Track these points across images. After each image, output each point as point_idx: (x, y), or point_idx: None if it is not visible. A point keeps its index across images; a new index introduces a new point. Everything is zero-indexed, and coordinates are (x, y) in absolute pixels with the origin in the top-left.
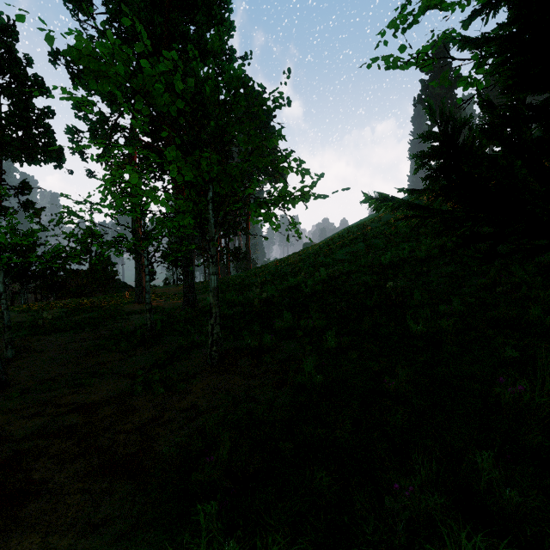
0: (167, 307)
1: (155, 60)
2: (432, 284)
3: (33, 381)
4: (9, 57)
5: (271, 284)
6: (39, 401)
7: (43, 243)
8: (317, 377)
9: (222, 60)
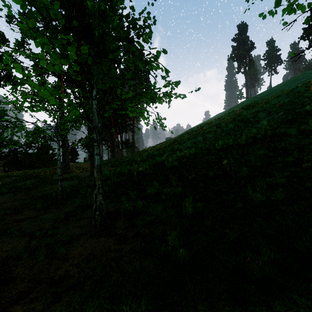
0: (81, 175)
1: None
2: (252, 162)
3: None
4: None
5: (146, 161)
6: None
7: None
8: (180, 251)
9: None
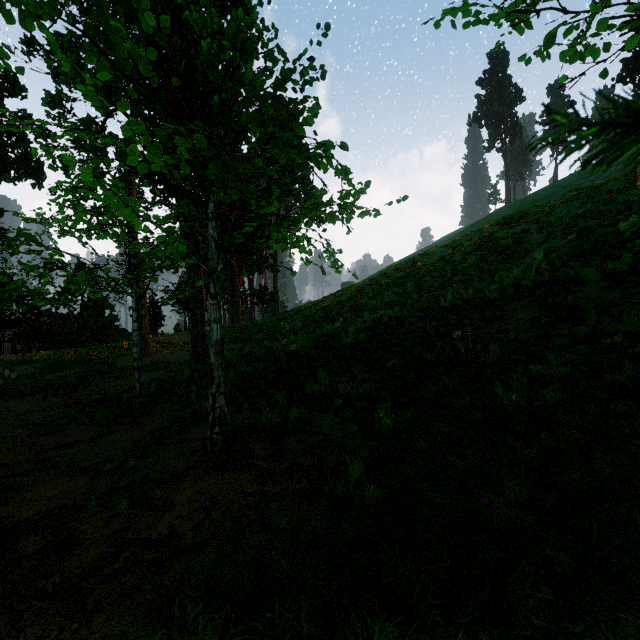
0: (172, 360)
1: None
2: (509, 334)
3: None
4: None
5: (303, 331)
6: None
7: None
8: (370, 490)
9: None
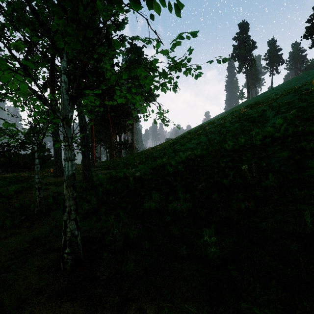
0: None
1: None
2: (274, 166)
3: None
4: None
5: (146, 163)
6: None
7: None
8: None
9: None
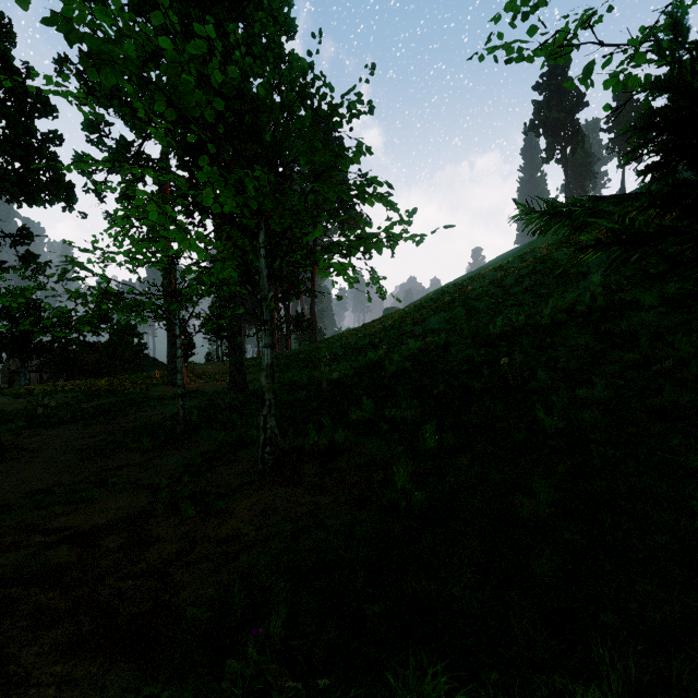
0: (208, 390)
1: (181, 38)
2: (560, 361)
3: (20, 493)
4: (3, 65)
5: (344, 360)
6: (21, 525)
7: (38, 305)
8: (415, 495)
9: (279, 69)
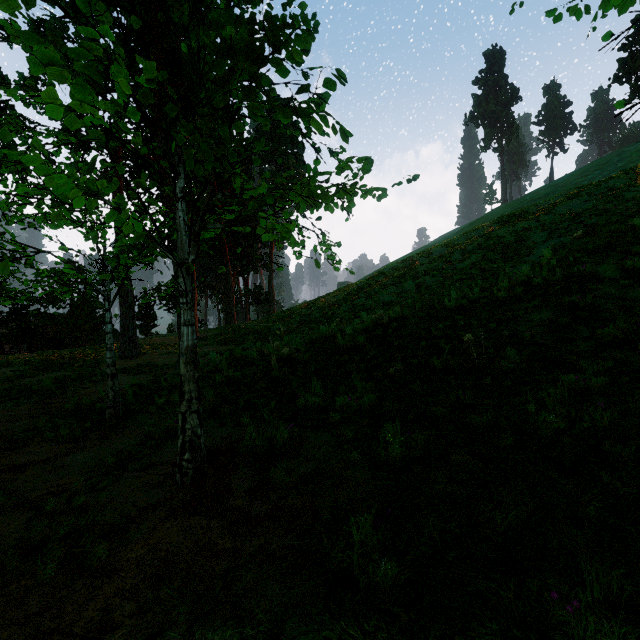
0: (160, 363)
1: None
2: (523, 336)
3: None
4: None
5: (298, 332)
6: None
7: None
8: (381, 566)
9: None
